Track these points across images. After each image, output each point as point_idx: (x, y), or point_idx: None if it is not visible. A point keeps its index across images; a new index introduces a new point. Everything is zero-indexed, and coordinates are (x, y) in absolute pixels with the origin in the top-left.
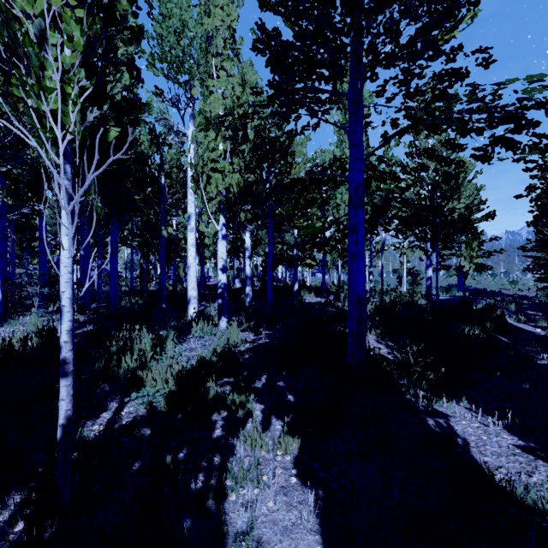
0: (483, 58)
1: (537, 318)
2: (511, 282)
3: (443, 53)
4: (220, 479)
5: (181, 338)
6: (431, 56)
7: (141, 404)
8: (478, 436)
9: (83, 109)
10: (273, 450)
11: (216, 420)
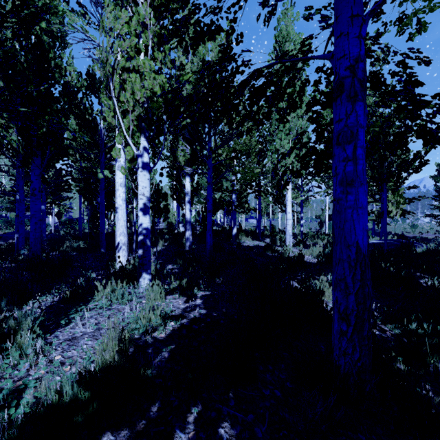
0: None
1: None
2: (412, 227)
3: None
4: None
5: (76, 310)
6: None
7: None
8: None
9: None
10: None
11: None
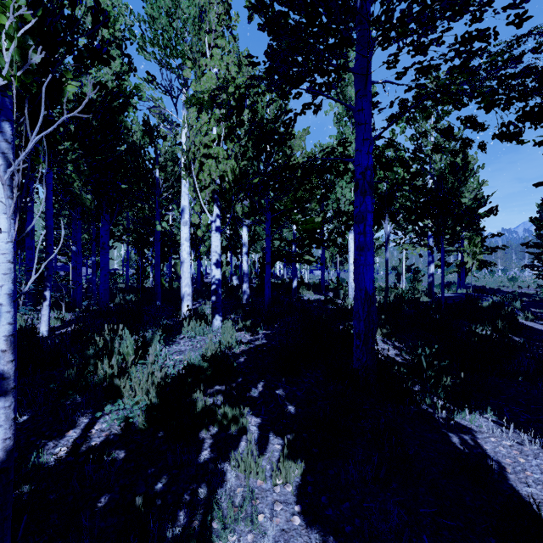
0: (516, 15)
1: (542, 315)
2: (510, 280)
3: (472, 6)
4: (205, 518)
5: (171, 339)
6: (456, 11)
7: (116, 420)
8: (513, 458)
9: (23, 47)
10: (271, 477)
11: (204, 439)
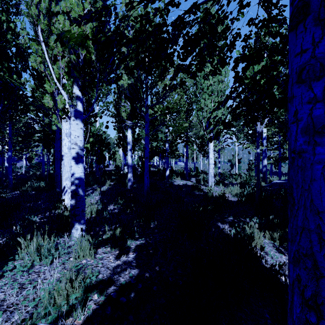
0: None
1: None
2: None
3: None
4: None
5: None
6: None
7: None
8: None
9: None
10: None
11: None
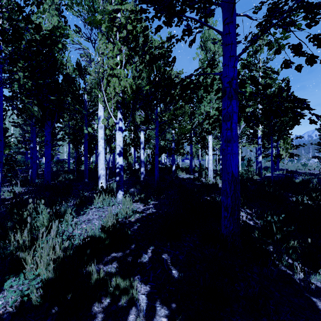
0: None
1: None
2: (303, 165)
3: None
4: None
5: (85, 209)
6: None
7: (13, 296)
8: None
9: None
10: None
11: (95, 313)
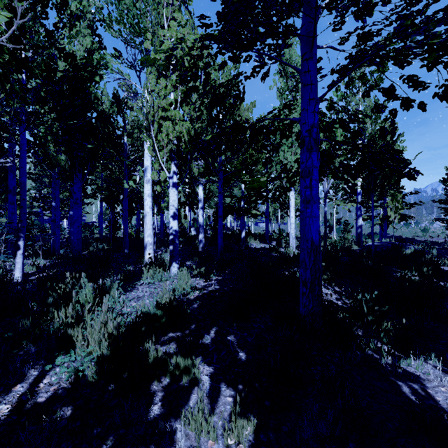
0: None
1: None
2: (423, 231)
3: None
4: None
5: (131, 285)
6: None
7: (66, 372)
8: None
9: None
10: (223, 436)
11: (155, 391)
